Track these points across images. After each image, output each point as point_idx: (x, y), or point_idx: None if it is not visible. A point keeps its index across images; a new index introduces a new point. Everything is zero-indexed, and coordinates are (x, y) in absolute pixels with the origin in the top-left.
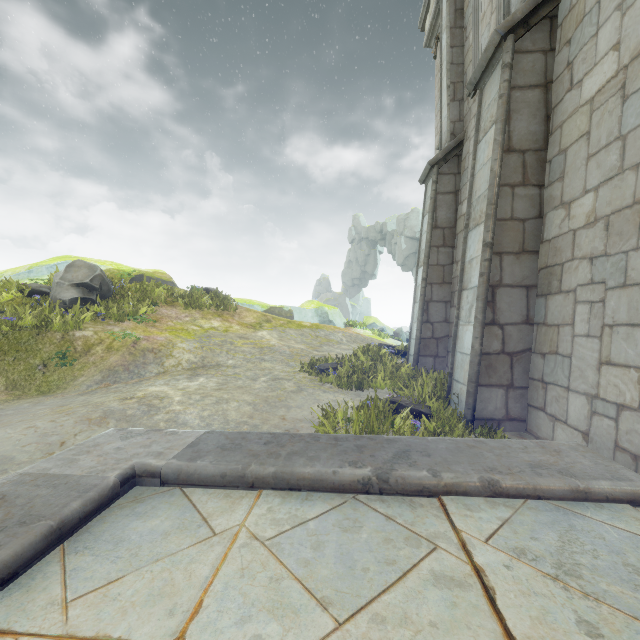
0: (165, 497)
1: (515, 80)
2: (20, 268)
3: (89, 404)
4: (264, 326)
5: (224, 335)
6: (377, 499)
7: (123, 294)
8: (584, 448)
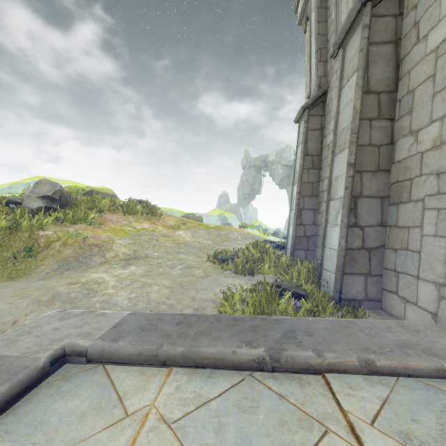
0: (89, 375)
1: (372, 38)
2: (3, 185)
3: (43, 288)
4: (181, 227)
5: (151, 234)
6: (270, 376)
7: (77, 204)
8: (437, 328)
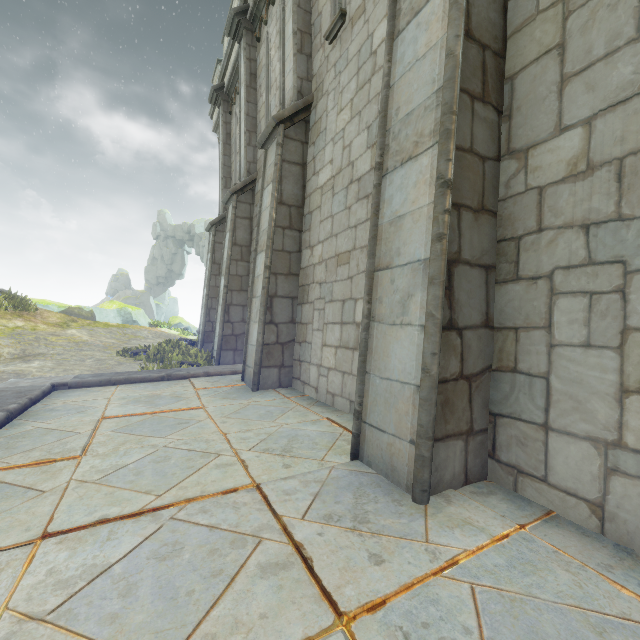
0: (75, 390)
1: (238, 214)
2: None
3: None
4: (71, 325)
5: (34, 333)
6: (167, 381)
7: None
8: None
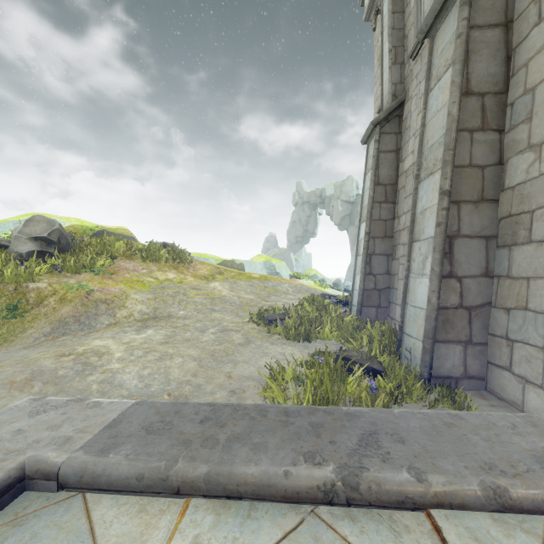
0: (57, 513)
1: (474, 19)
2: None
3: (22, 362)
4: (216, 278)
5: (178, 286)
6: (344, 515)
7: (82, 248)
8: None
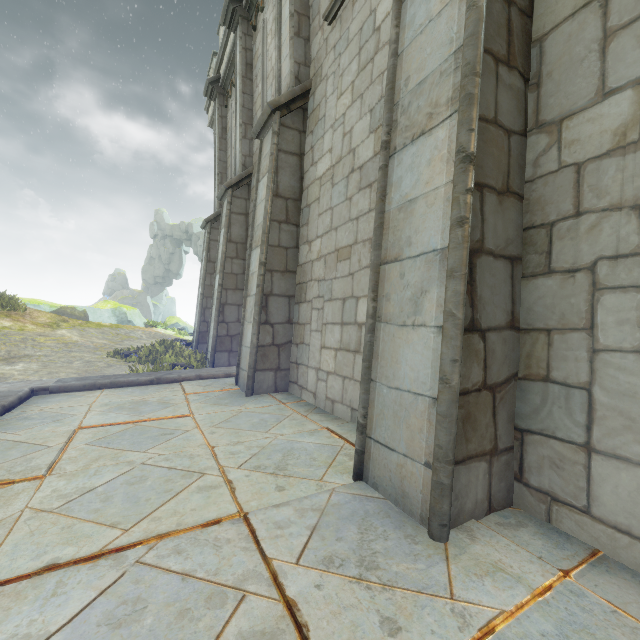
0: (56, 395)
1: (233, 209)
2: None
3: None
4: (62, 326)
5: (22, 334)
6: (156, 385)
7: None
8: None
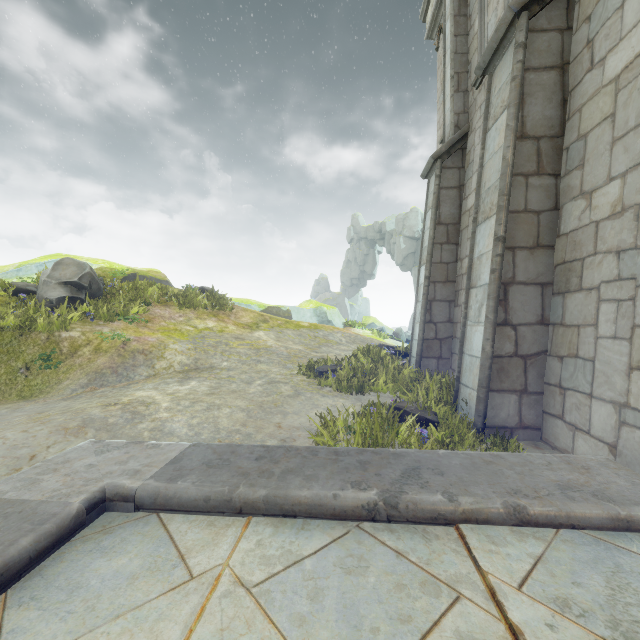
0: (138, 526)
1: (529, 61)
2: (8, 266)
3: (69, 411)
4: (261, 326)
5: (219, 336)
6: (385, 528)
7: (114, 293)
8: (615, 464)
